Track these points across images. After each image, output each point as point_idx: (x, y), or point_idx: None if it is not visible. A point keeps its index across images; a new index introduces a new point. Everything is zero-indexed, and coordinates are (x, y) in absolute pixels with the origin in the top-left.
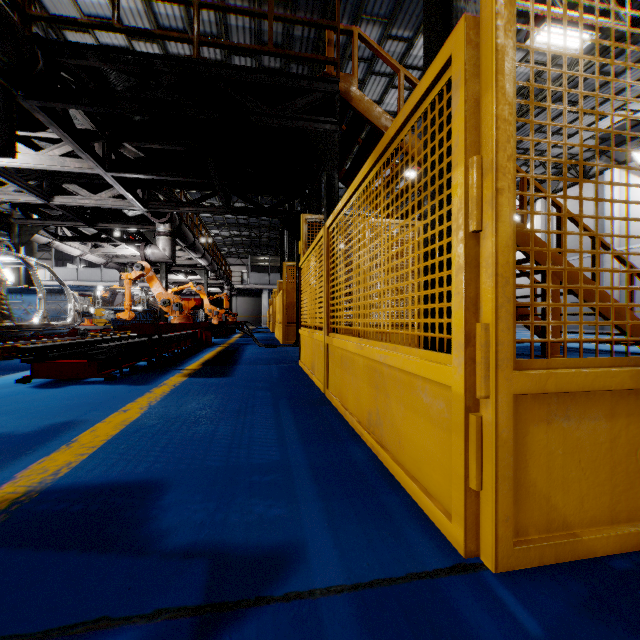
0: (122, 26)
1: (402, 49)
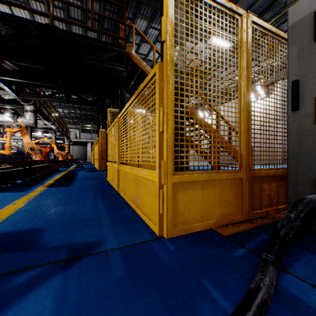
0: (7, 1)
1: (157, 33)
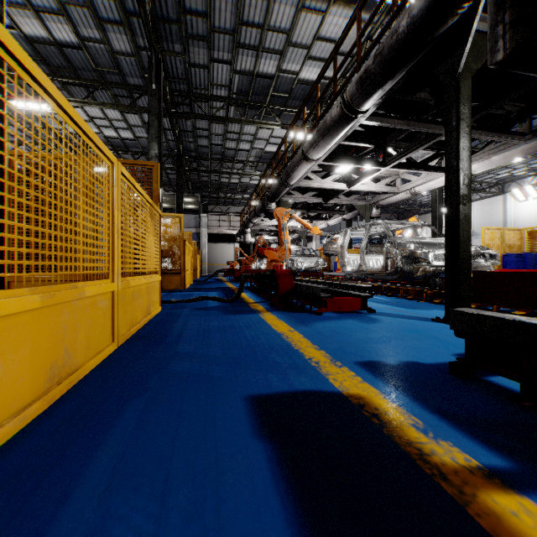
0: None
1: None
